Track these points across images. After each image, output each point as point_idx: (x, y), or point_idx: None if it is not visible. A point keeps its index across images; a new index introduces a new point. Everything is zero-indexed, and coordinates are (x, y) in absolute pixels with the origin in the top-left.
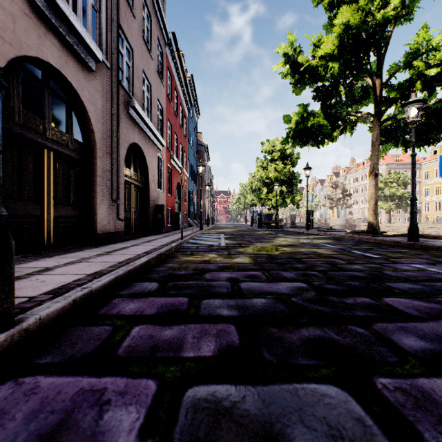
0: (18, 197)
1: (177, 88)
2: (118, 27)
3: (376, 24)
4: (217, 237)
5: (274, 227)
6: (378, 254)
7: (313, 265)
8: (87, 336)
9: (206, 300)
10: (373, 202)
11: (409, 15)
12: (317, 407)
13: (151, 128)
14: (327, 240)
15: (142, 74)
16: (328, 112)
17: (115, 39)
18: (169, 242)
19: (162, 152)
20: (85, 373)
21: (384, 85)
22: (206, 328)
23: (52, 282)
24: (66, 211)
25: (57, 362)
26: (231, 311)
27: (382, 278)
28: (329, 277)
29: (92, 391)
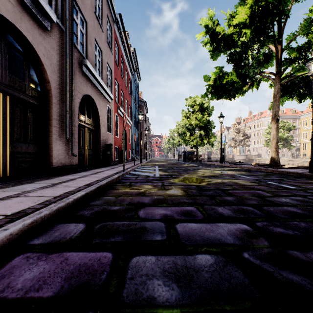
0: None
1: (123, 57)
2: None
3: None
4: (153, 169)
5: (195, 161)
6: (292, 185)
7: (243, 198)
8: None
9: (136, 257)
10: (275, 141)
11: None
12: None
13: (101, 84)
14: (240, 172)
15: (94, 41)
16: (239, 72)
17: (70, 9)
18: (113, 173)
19: (111, 104)
20: None
21: (285, 48)
22: None
23: None
24: (23, 148)
25: None
26: (169, 288)
27: None
28: (268, 214)
29: None
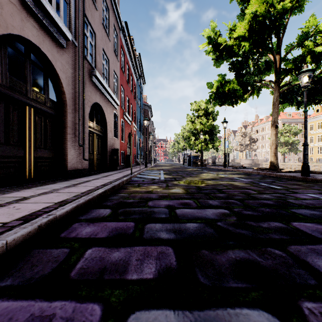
0: (5, 142)
1: (129, 63)
2: (84, 15)
3: (277, 13)
4: (158, 173)
5: (200, 165)
6: (280, 186)
7: (232, 195)
8: (46, 258)
9: (149, 224)
10: (274, 146)
11: (301, 7)
12: None
13: (109, 91)
14: (240, 175)
15: (102, 51)
16: (240, 80)
17: (81, 25)
18: (122, 176)
19: (117, 110)
20: (38, 297)
21: (282, 60)
22: (148, 250)
23: (25, 209)
24: (44, 153)
25: (16, 285)
26: (169, 235)
27: (287, 205)
28: (246, 204)
29: (41, 317)
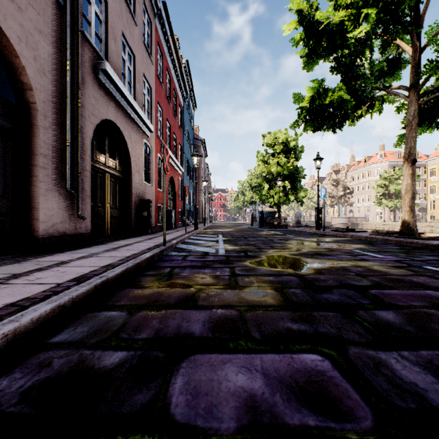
0: None
1: (170, 71)
2: None
3: None
4: (214, 240)
5: (278, 226)
6: None
7: (420, 315)
8: None
9: None
10: (410, 195)
11: None
12: None
13: (133, 105)
14: (357, 245)
15: (121, 37)
16: (352, 85)
17: None
18: (145, 249)
19: (150, 140)
20: None
21: (432, 42)
22: None
23: None
24: None
25: None
26: None
27: None
28: None
29: None
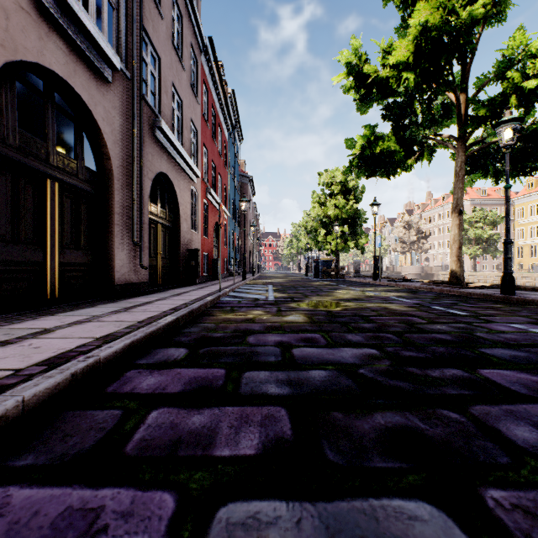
0: (13, 239)
1: (215, 106)
2: (141, 28)
3: (461, 25)
4: (264, 289)
5: (334, 277)
6: (465, 311)
7: (385, 325)
8: (86, 425)
9: (249, 372)
10: (457, 245)
11: (501, 14)
12: (404, 537)
13: (183, 154)
14: (399, 293)
15: (171, 87)
16: (401, 135)
17: (137, 44)
18: (204, 295)
19: (196, 185)
20: (76, 483)
21: (470, 101)
22: (248, 412)
23: (49, 348)
24: (75, 257)
25: (41, 464)
26: (281, 388)
27: (474, 342)
28: (407, 341)
29: (84, 511)
